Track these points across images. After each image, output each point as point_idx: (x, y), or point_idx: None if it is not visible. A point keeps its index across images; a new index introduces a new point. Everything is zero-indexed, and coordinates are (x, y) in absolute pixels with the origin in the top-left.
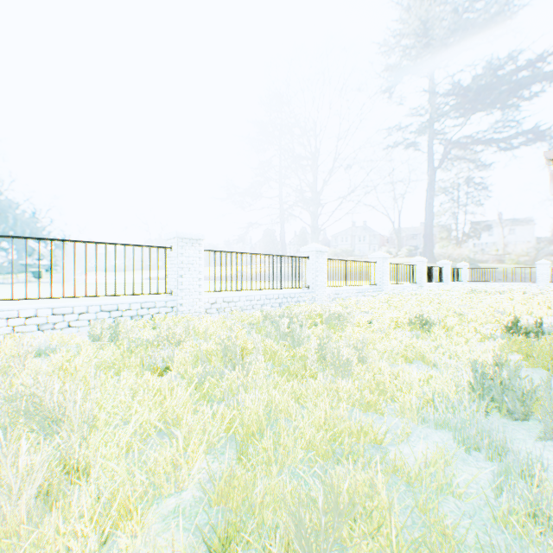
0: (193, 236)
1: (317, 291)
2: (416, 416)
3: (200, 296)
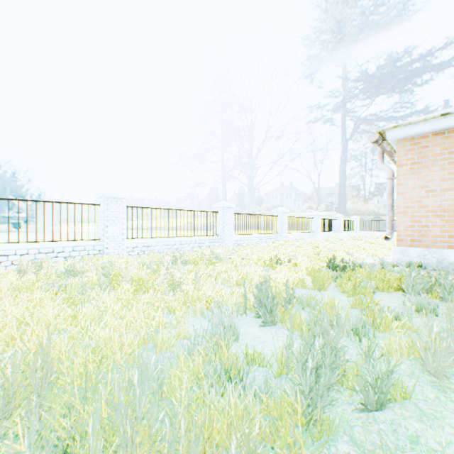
0: (117, 196)
1: (225, 238)
2: (198, 314)
3: (123, 242)
